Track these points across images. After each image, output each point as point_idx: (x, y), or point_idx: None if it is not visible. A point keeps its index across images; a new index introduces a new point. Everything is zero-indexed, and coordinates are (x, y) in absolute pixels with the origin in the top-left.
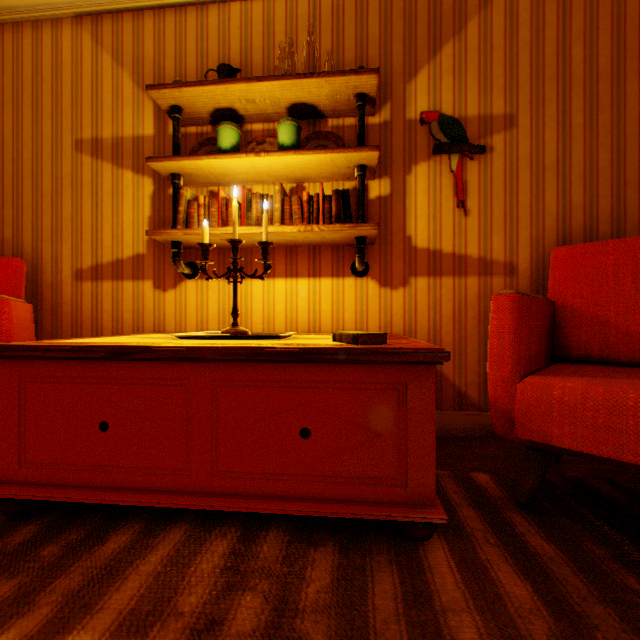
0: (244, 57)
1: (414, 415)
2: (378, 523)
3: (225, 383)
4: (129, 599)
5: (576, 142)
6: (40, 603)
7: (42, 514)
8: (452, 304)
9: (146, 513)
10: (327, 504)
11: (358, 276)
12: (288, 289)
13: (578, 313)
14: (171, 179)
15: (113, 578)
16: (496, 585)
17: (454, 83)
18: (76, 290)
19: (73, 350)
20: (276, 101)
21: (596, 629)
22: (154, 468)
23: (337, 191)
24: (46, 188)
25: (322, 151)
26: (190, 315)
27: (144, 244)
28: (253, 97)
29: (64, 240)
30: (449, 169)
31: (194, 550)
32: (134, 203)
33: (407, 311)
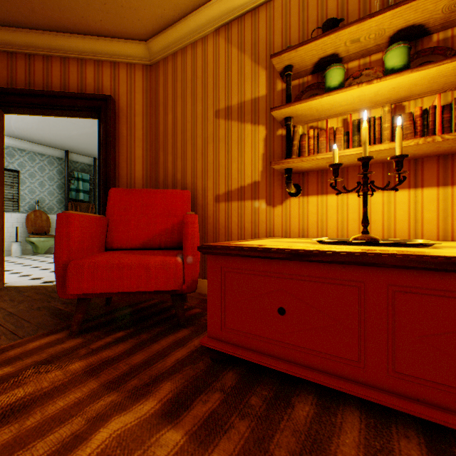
0: (339, 10)
1: None
2: None
3: (402, 289)
4: None
5: None
6: (275, 454)
7: (232, 365)
8: None
9: (309, 386)
10: None
11: None
12: (384, 200)
13: None
14: (282, 122)
15: (322, 450)
16: None
17: None
18: (215, 208)
19: (260, 251)
20: (380, 33)
21: None
22: (324, 353)
23: None
24: (198, 145)
25: (445, 61)
26: (293, 224)
27: (258, 174)
28: (358, 36)
29: (208, 177)
30: None
31: (384, 445)
32: (251, 146)
33: None
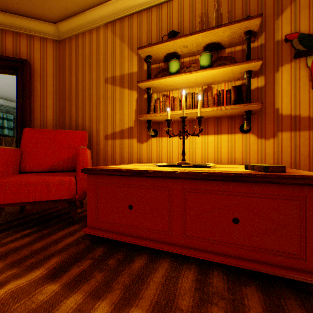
0: (179, 26)
1: (311, 217)
2: (280, 278)
3: (189, 190)
4: (153, 295)
5: None
6: (114, 287)
7: (104, 243)
8: (307, 147)
9: (147, 250)
10: (250, 262)
11: (243, 133)
12: (202, 141)
13: None
14: (146, 90)
15: (142, 282)
16: None
17: (309, 13)
18: (105, 144)
19: (118, 171)
20: (198, 44)
21: None
22: (153, 229)
23: (234, 87)
24: (94, 100)
25: (226, 66)
26: (153, 154)
27: (133, 122)
28: (186, 44)
29: (100, 122)
30: (305, 66)
31: (176, 274)
32: (128, 103)
33: (275, 152)
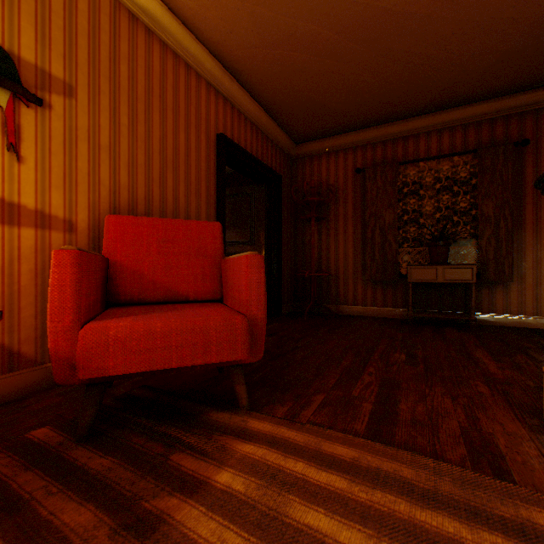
0: None
1: None
2: None
3: None
4: None
5: (125, 138)
6: None
7: None
8: (2, 255)
9: None
10: None
11: None
12: None
13: (127, 268)
14: None
15: None
16: (63, 530)
17: (5, 10)
18: None
19: None
20: None
21: (143, 498)
22: None
23: None
24: None
25: None
26: None
27: None
28: None
29: None
30: None
31: None
32: None
33: None
